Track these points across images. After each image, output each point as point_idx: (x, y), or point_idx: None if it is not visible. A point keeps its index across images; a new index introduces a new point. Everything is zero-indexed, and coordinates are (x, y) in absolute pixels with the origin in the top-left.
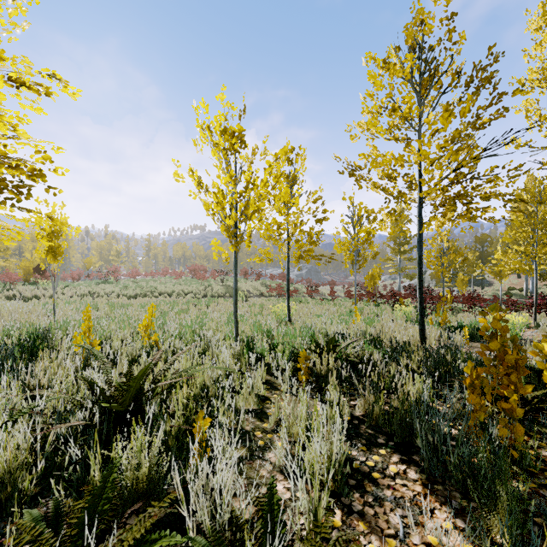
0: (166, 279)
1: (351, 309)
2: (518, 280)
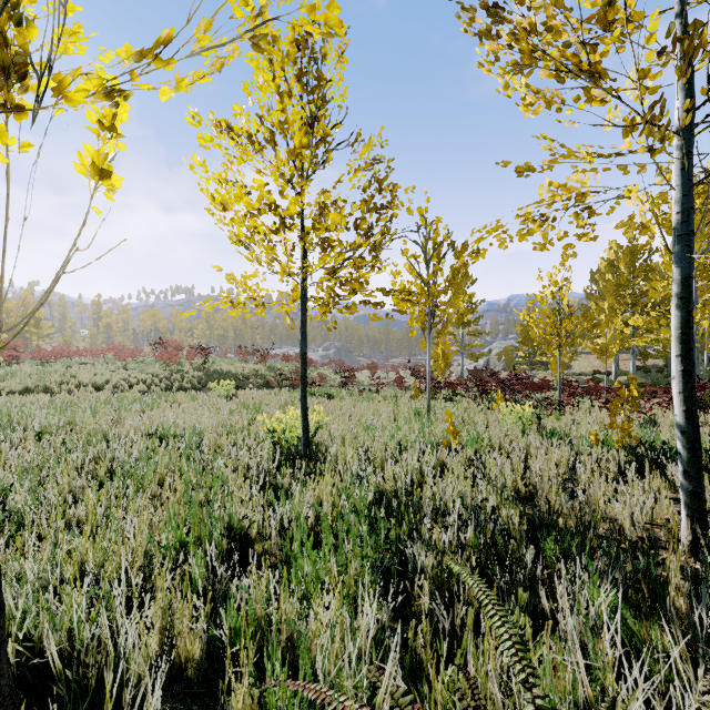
0: (106, 362)
1: (418, 410)
2: (600, 362)
